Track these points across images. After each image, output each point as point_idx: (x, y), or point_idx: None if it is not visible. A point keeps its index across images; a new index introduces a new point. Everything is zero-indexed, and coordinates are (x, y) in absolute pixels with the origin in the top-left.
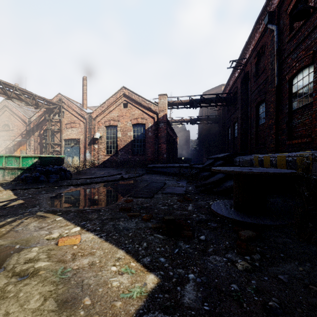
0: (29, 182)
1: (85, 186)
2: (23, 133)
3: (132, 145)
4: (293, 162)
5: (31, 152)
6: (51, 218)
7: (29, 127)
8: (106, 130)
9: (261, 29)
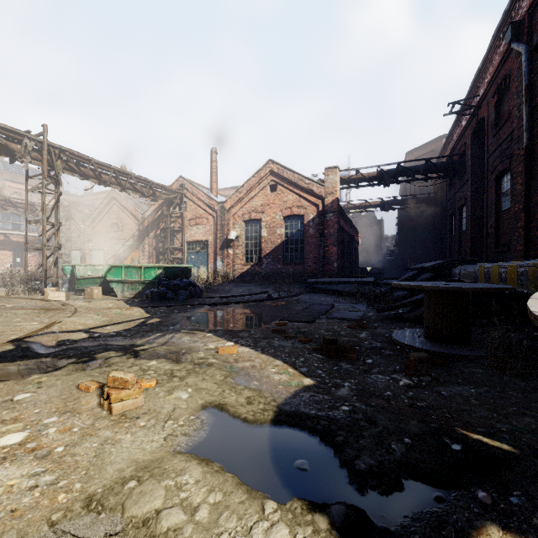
0: (155, 299)
1: (223, 307)
2: (134, 235)
3: (283, 249)
4: (525, 275)
5: (145, 260)
6: (201, 334)
7: (142, 225)
8: (245, 226)
9: (502, 49)
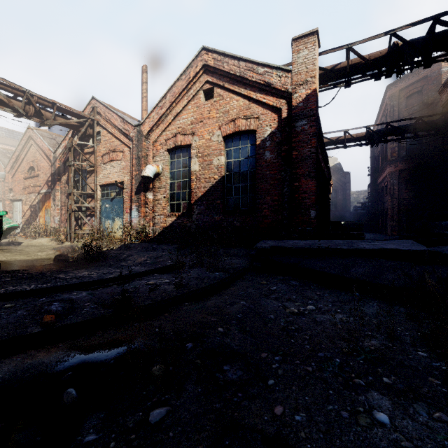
0: None
1: None
2: (48, 180)
3: (223, 190)
4: None
5: (56, 211)
6: None
7: (54, 167)
8: (170, 158)
9: None
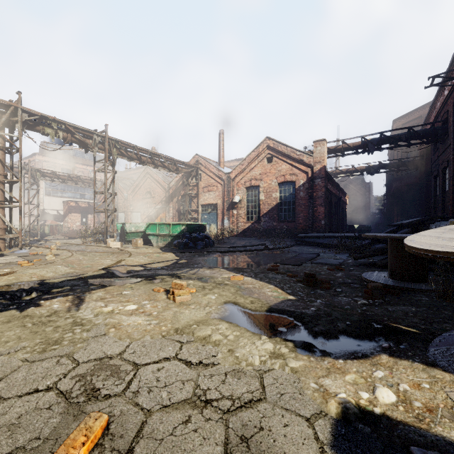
0: (181, 248)
1: (231, 254)
2: (162, 200)
3: (278, 210)
4: None
5: (170, 219)
6: (217, 269)
7: (168, 193)
8: (247, 191)
9: None
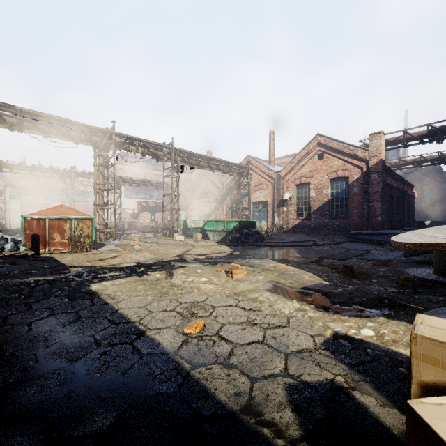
0: (234, 242)
1: (279, 248)
2: (217, 199)
3: (329, 206)
4: None
5: (224, 216)
6: (265, 260)
7: (222, 192)
8: (296, 189)
9: None
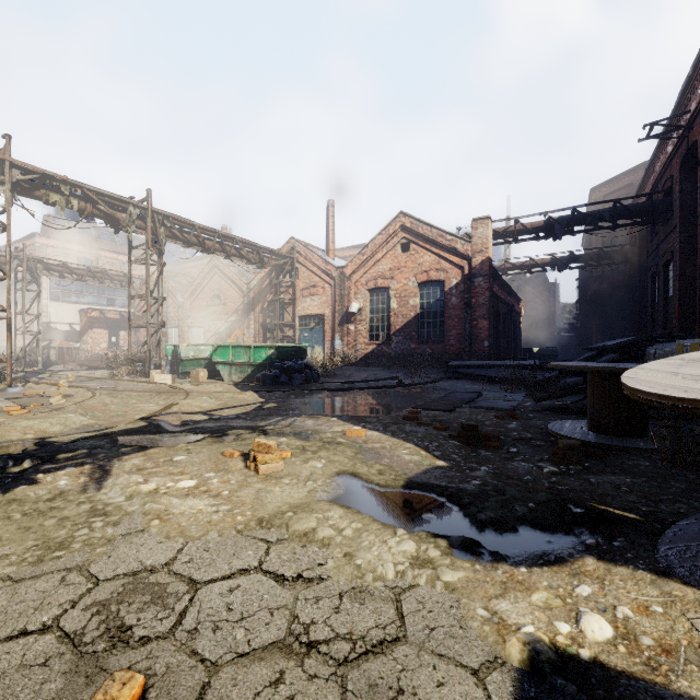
0: (268, 383)
1: (345, 393)
2: (238, 309)
3: (418, 324)
4: None
5: (250, 339)
6: (325, 418)
7: (248, 297)
8: (370, 296)
9: None
